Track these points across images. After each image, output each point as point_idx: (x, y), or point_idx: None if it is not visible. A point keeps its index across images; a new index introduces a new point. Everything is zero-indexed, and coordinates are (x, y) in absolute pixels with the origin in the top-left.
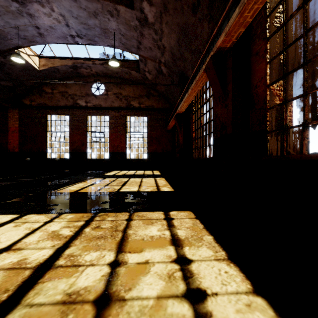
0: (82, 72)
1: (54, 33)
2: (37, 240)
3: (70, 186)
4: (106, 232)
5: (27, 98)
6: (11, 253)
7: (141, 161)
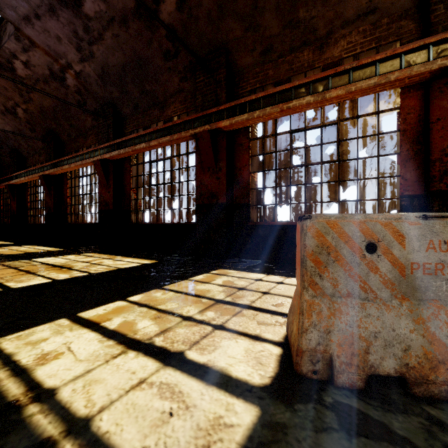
0: None
1: None
2: None
3: None
4: None
5: None
6: None
7: None
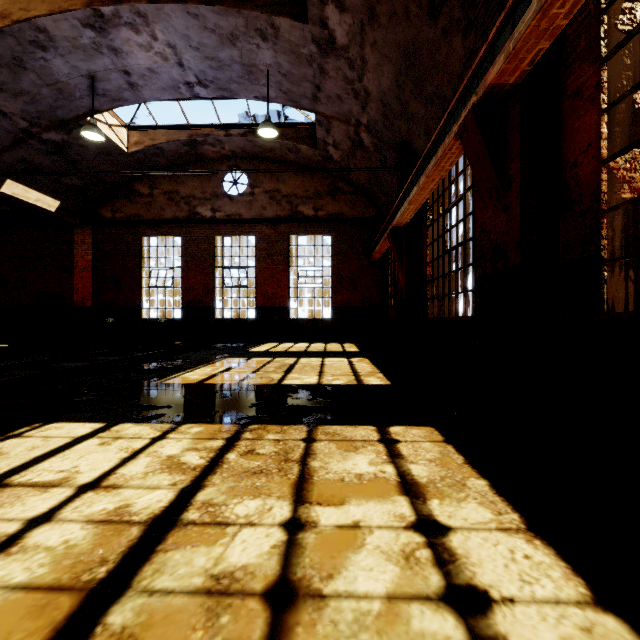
0: (205, 153)
1: (156, 80)
2: (143, 471)
3: (187, 371)
4: (268, 463)
5: (106, 207)
6: (101, 493)
7: (320, 324)
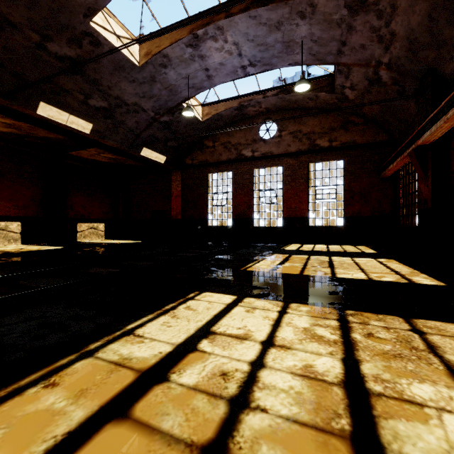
0: (248, 113)
1: (223, 70)
2: (296, 338)
3: (255, 262)
4: (399, 348)
5: (188, 157)
6: (281, 350)
7: (333, 230)
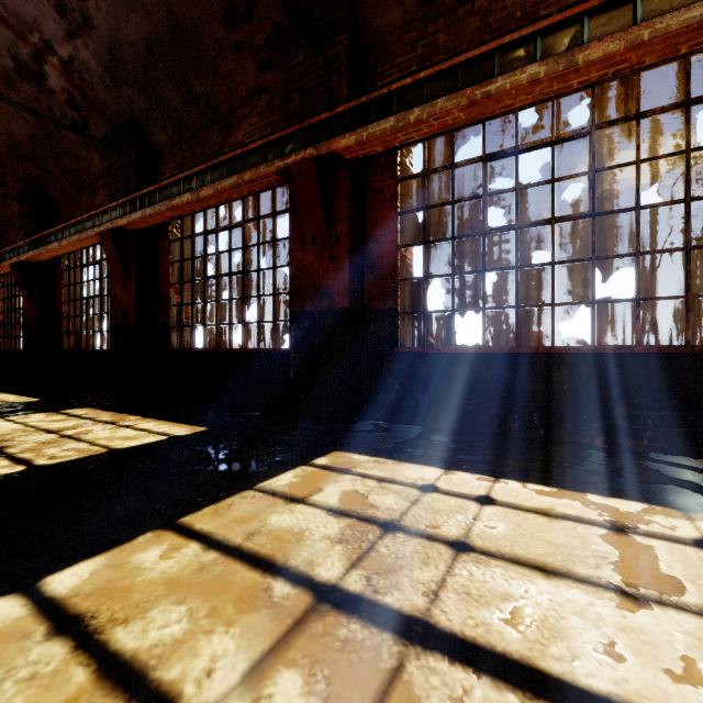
0: None
1: None
2: None
3: None
4: None
5: None
6: None
7: None
